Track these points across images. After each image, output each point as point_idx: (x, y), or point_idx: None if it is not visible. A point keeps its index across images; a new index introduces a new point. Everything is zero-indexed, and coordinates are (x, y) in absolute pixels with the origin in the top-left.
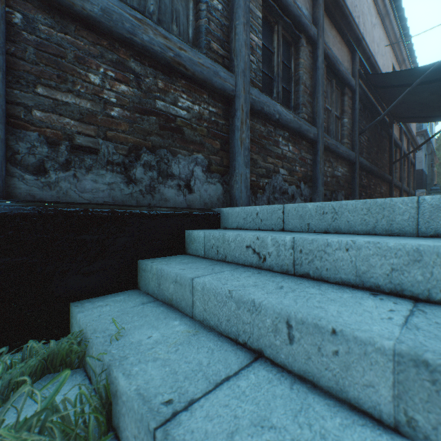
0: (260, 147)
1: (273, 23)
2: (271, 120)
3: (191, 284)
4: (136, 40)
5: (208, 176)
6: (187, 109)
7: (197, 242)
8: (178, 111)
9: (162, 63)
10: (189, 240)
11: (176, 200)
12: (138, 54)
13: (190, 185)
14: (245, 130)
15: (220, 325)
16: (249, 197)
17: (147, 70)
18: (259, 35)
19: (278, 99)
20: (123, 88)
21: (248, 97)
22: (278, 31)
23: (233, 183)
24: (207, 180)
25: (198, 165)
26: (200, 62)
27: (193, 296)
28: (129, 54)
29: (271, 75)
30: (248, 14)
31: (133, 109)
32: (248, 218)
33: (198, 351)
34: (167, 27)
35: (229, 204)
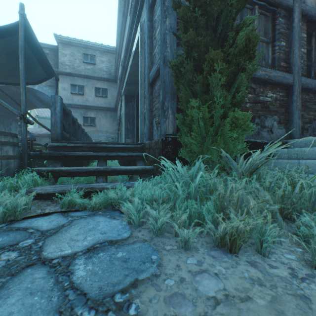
0: (305, 107)
1: (312, 33)
2: (312, 91)
3: (297, 162)
4: (255, 77)
5: (279, 125)
6: (270, 97)
7: (282, 153)
8: (267, 99)
9: (262, 81)
10: (276, 153)
11: (266, 137)
12: (254, 81)
13: (271, 130)
14: (298, 101)
15: (315, 171)
16: (300, 134)
17: (256, 86)
18: (304, 47)
19: (315, 76)
20: (249, 96)
21: (299, 83)
22: (315, 36)
23: (291, 128)
24: (278, 128)
25: (275, 121)
26: (277, 75)
27: (299, 165)
28: (251, 82)
29: (310, 63)
30: (299, 41)
31: (252, 102)
32: (307, 143)
33: (311, 175)
34: (260, 64)
35: (288, 139)
